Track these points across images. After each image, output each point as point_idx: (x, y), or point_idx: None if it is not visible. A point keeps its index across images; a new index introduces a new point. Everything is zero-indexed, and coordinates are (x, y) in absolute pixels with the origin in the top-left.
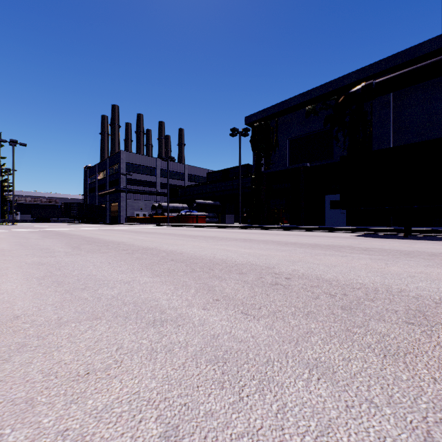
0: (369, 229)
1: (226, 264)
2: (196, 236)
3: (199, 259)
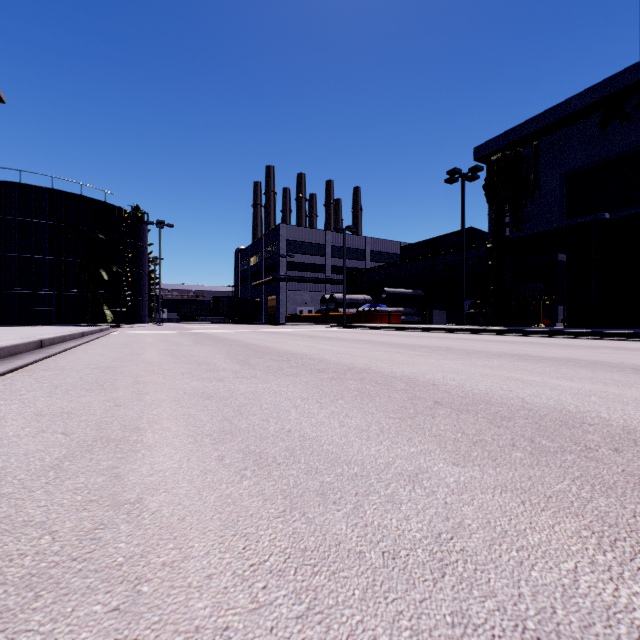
0: None
1: (594, 426)
2: (413, 346)
3: (495, 404)
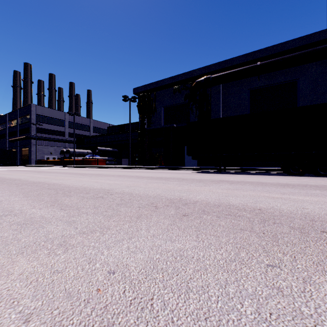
0: (205, 168)
1: (84, 189)
2: (86, 174)
3: (69, 187)
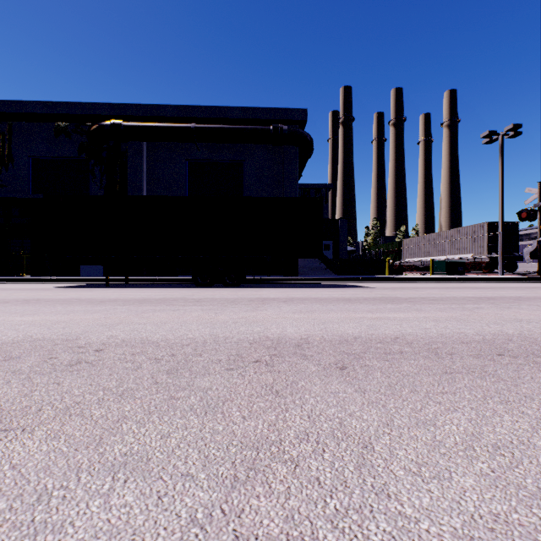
0: (98, 279)
1: None
2: None
3: None
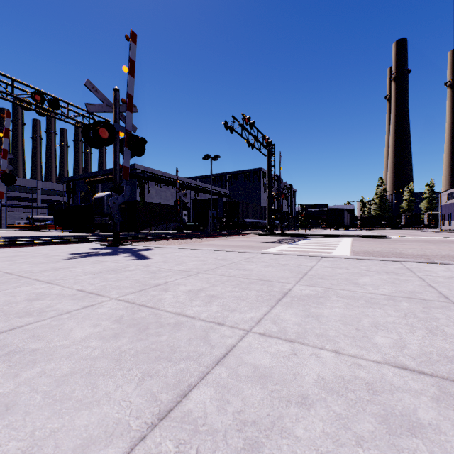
0: (73, 231)
1: None
2: None
3: None
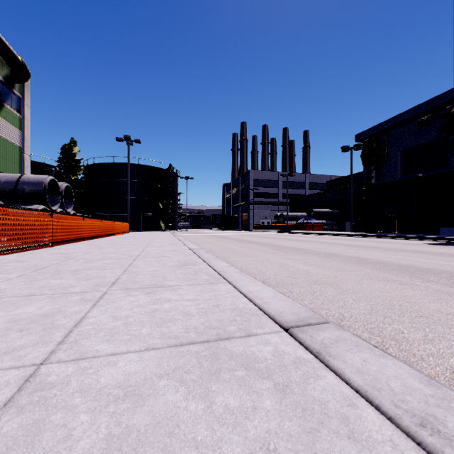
0: None
1: (292, 248)
2: (296, 240)
3: (284, 246)
